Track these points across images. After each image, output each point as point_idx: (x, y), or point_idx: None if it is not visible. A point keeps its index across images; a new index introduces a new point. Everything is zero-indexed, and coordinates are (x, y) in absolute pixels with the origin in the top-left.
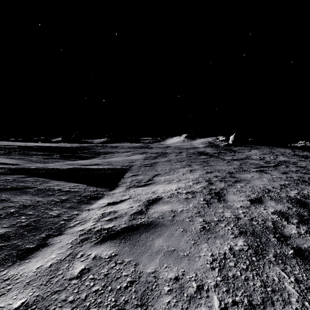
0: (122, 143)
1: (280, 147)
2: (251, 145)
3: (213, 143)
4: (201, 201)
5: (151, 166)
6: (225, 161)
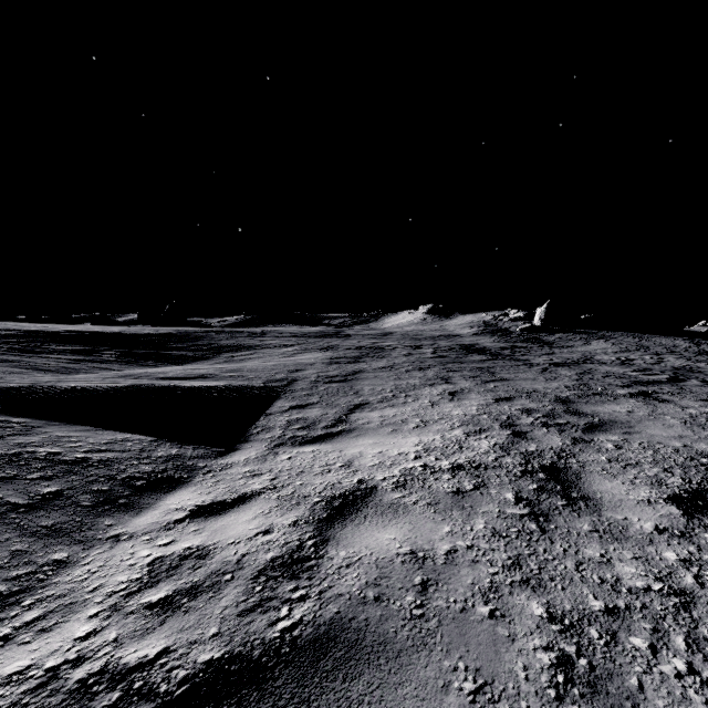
0: (280, 326)
1: (661, 334)
2: (589, 330)
3: (495, 326)
4: (511, 506)
5: (344, 381)
6: (535, 368)
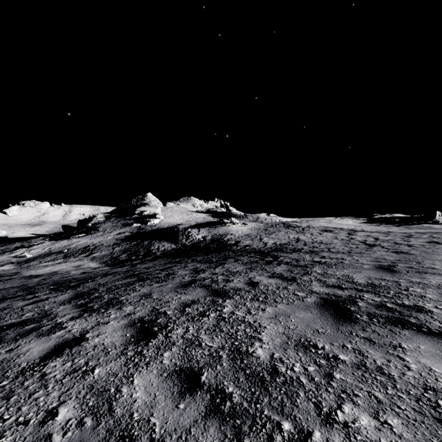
0: None
1: None
2: None
3: None
4: None
5: (4, 270)
6: None
